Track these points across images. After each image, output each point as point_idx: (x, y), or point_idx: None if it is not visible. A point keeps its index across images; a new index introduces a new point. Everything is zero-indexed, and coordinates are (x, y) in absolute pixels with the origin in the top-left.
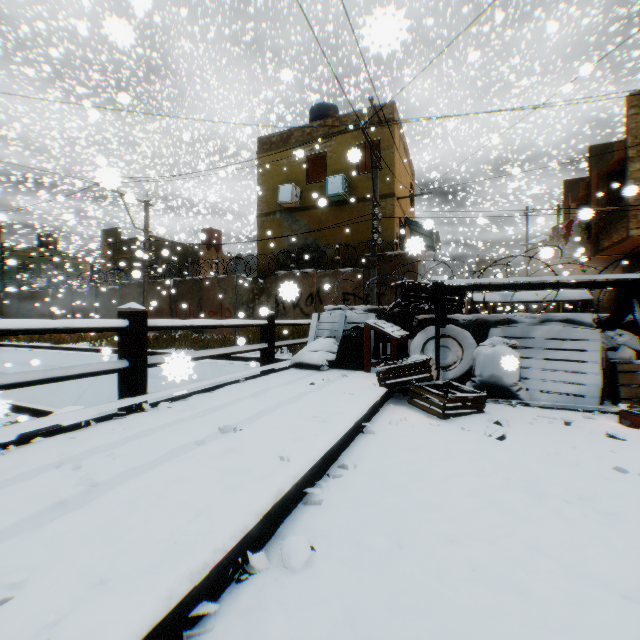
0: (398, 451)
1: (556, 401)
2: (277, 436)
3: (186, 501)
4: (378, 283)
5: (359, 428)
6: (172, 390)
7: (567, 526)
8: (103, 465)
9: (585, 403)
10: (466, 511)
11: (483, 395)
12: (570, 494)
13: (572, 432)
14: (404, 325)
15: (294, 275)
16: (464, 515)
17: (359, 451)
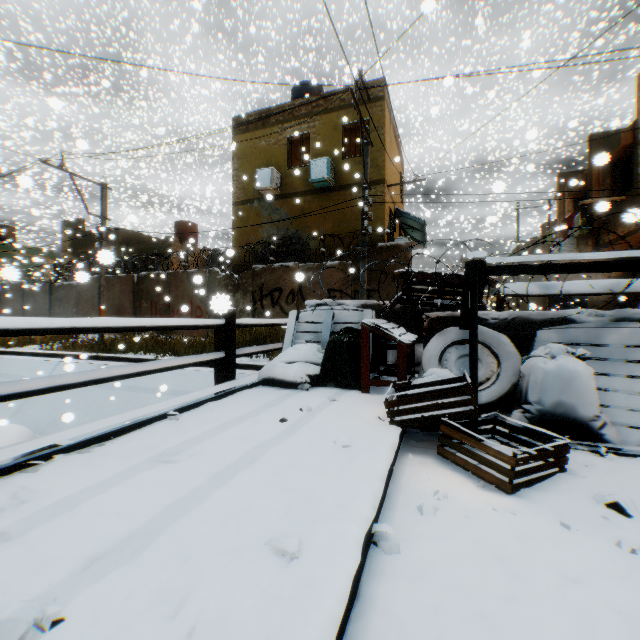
0: (472, 635)
1: None
2: None
3: None
4: (376, 270)
5: (368, 539)
6: (10, 451)
7: None
8: None
9: None
10: None
11: (563, 442)
12: None
13: None
14: (407, 326)
15: (273, 269)
16: None
17: (378, 639)
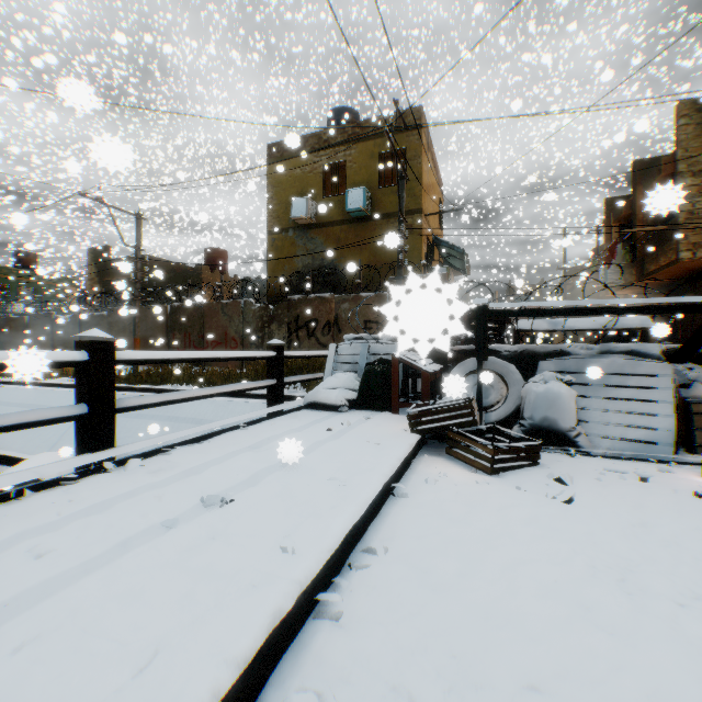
0: (441, 524)
1: (622, 449)
2: (280, 510)
3: (126, 640)
4: None
5: (388, 490)
6: (149, 442)
7: (695, 650)
8: (17, 567)
9: (657, 451)
10: (547, 625)
11: (538, 443)
12: (680, 590)
13: (652, 491)
14: (436, 357)
15: (309, 300)
16: (546, 633)
17: (390, 524)
